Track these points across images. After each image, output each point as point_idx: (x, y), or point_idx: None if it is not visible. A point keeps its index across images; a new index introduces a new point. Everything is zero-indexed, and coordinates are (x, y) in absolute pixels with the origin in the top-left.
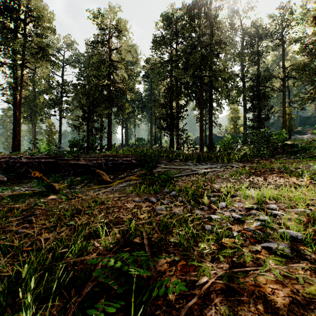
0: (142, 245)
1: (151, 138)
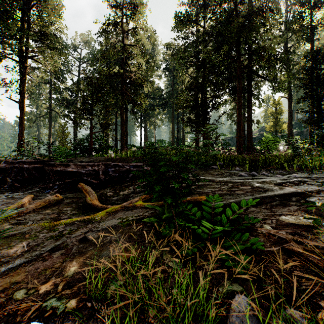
0: None
1: (173, 139)
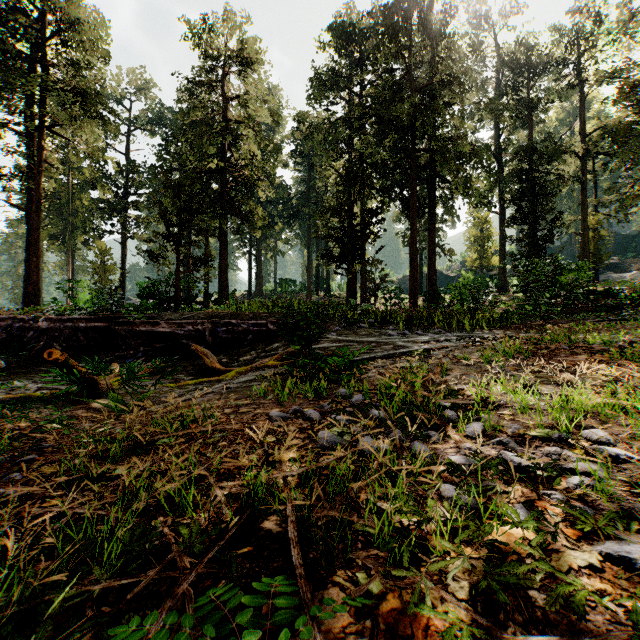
0: (283, 539)
1: (309, 279)
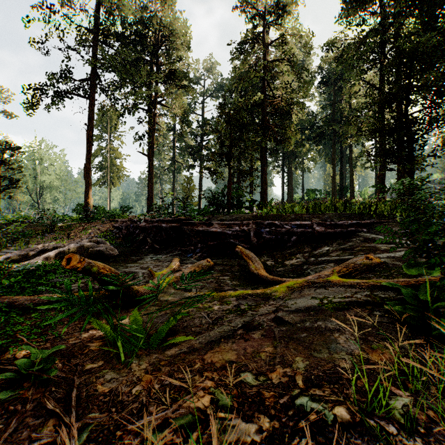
0: None
1: (334, 187)
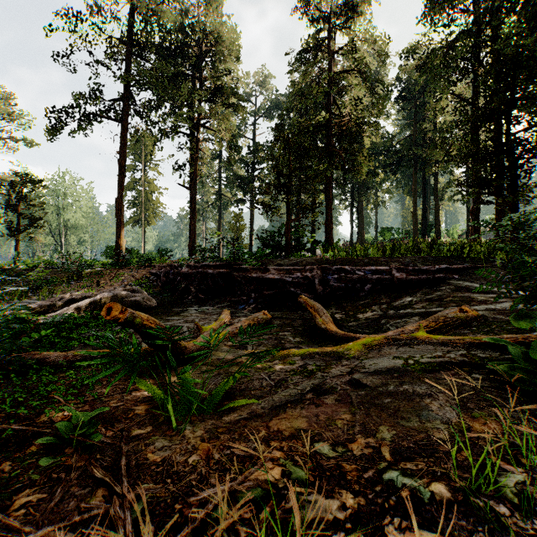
0: None
1: (415, 225)
